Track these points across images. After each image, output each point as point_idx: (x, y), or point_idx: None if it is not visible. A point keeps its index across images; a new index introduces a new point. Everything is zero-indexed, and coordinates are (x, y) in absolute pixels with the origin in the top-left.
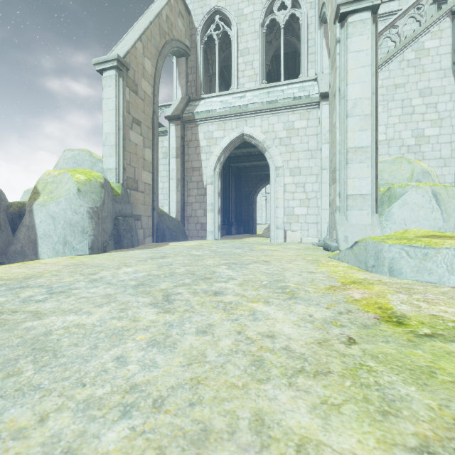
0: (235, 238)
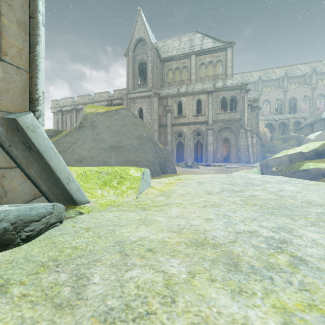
0: None
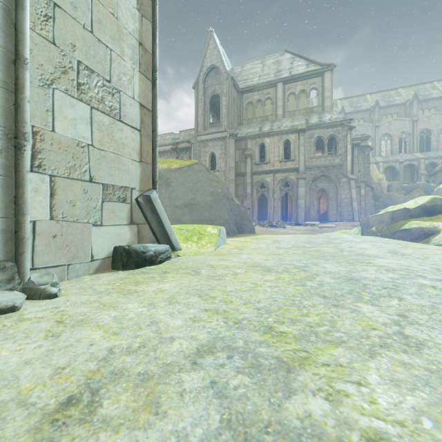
0: None
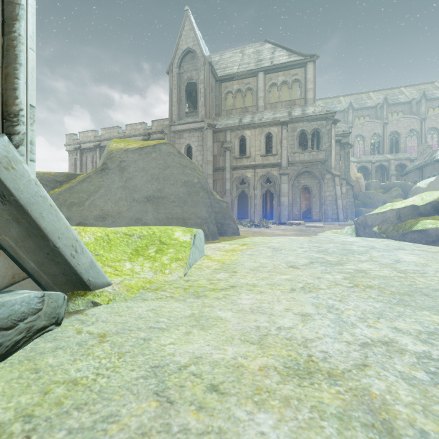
0: None
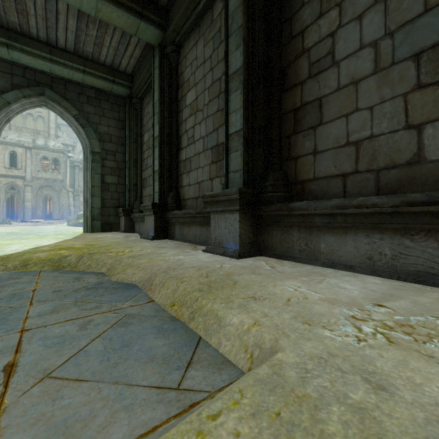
0: (86, 238)
